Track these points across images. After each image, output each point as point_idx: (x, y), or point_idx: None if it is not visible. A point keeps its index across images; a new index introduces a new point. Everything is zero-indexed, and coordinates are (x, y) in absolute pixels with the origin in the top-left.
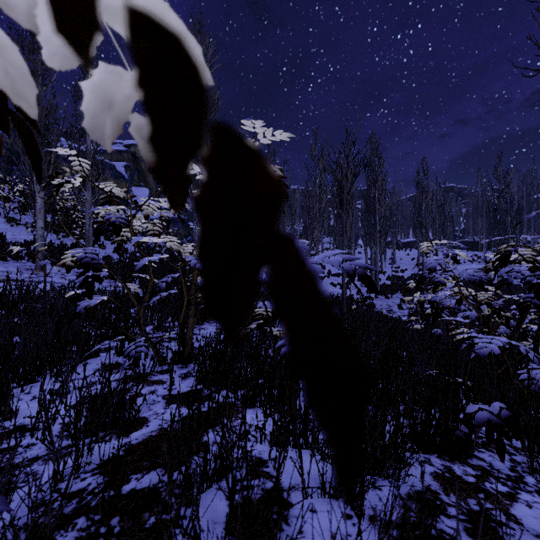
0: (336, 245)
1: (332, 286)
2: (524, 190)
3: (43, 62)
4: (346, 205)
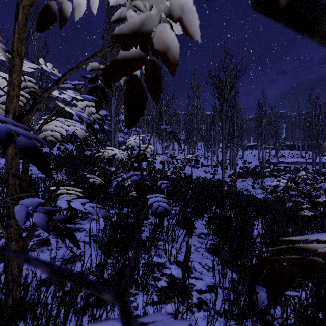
0: (206, 147)
1: (205, 173)
2: None
3: None
4: (225, 108)
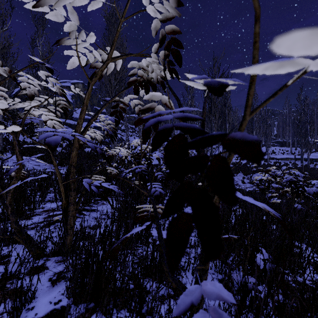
0: None
1: None
2: (315, 109)
3: (2, 13)
4: (214, 111)
